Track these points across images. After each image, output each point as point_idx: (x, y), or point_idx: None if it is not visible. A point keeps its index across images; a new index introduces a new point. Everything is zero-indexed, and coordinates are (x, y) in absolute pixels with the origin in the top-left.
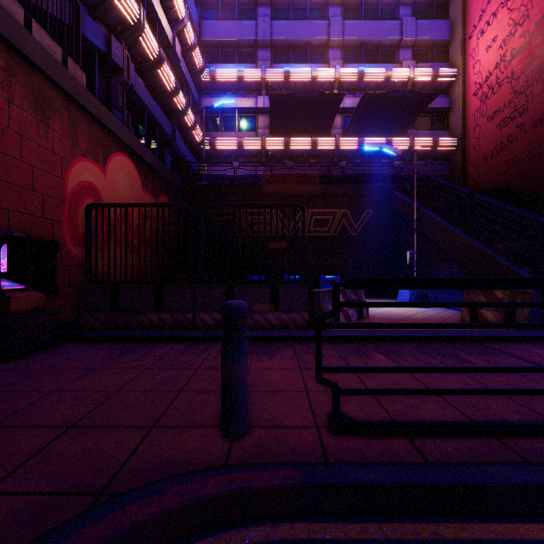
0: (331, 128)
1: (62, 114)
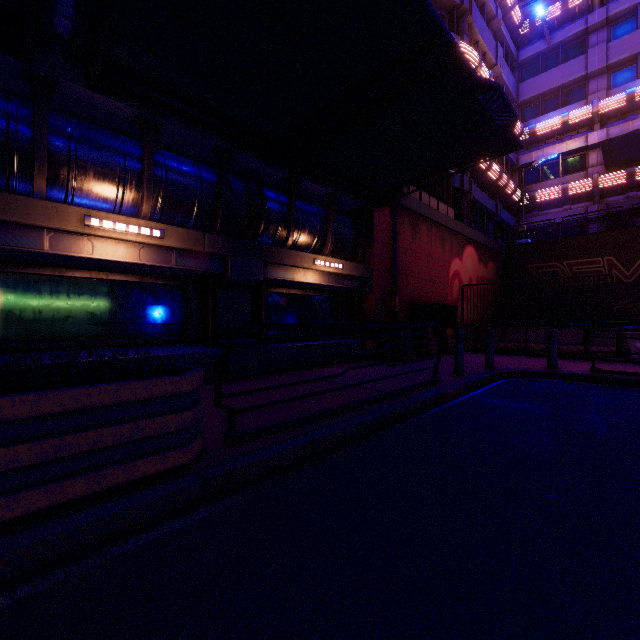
0: None
1: (448, 240)
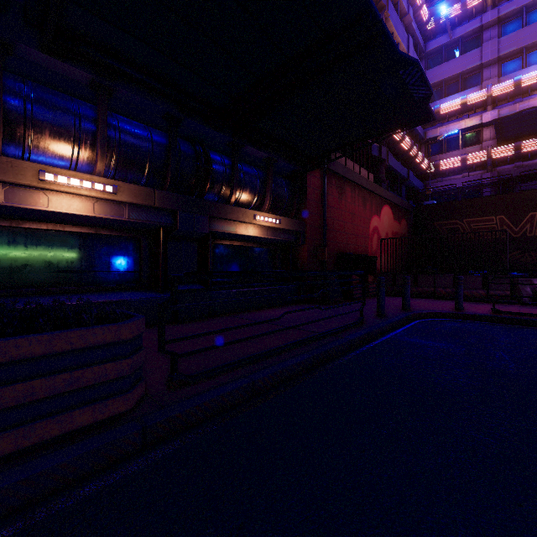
0: None
1: (368, 200)
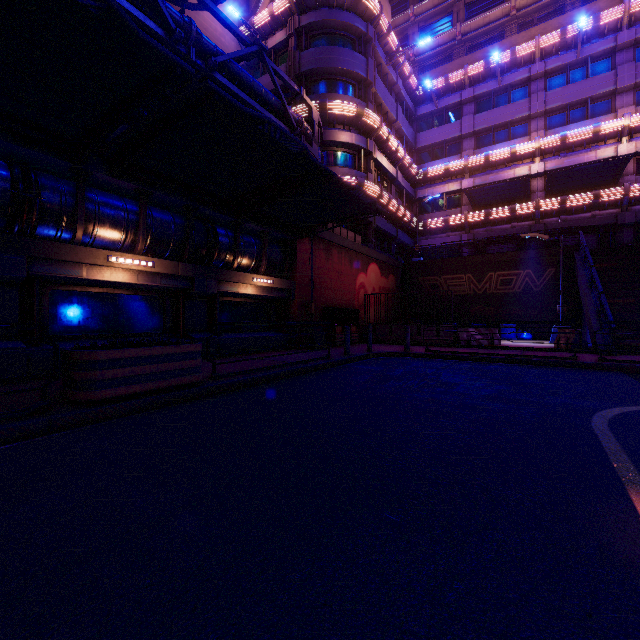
0: (529, 195)
1: (355, 260)
